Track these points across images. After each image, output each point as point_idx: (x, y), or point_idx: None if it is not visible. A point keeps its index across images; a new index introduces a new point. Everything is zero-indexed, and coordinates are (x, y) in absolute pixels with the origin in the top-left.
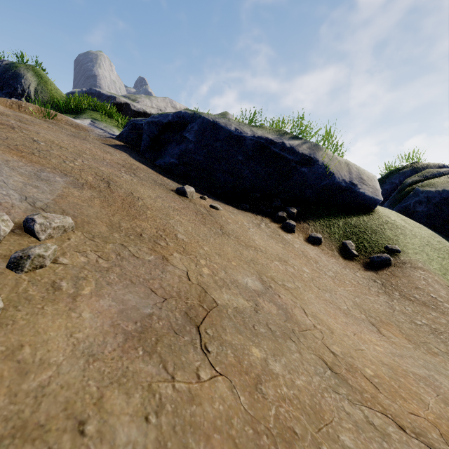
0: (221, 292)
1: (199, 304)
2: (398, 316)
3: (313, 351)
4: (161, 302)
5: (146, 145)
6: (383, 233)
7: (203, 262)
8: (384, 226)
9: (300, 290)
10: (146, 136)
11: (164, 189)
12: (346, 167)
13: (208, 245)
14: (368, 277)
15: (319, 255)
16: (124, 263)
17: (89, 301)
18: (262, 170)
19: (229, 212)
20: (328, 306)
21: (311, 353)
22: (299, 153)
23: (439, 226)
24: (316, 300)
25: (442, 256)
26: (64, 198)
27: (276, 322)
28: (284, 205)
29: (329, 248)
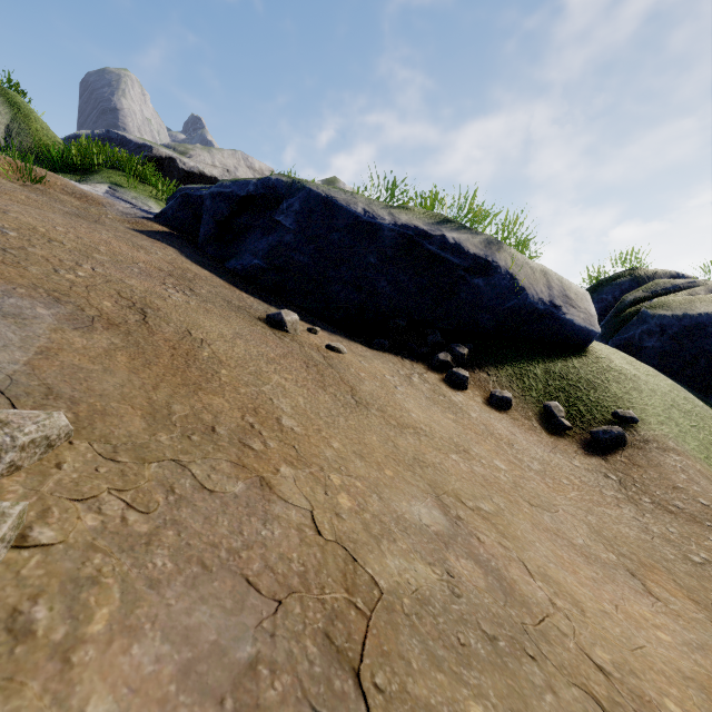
0: (382, 554)
1: (348, 600)
2: (663, 549)
3: (571, 677)
4: (271, 615)
5: (208, 233)
6: (607, 389)
7: (336, 480)
8: (607, 376)
9: (505, 514)
10: (208, 218)
11: (246, 318)
12: (543, 277)
13: (339, 437)
14: (594, 468)
15: (511, 430)
16: (184, 513)
17: (105, 656)
18: (410, 281)
19: (358, 355)
20: (556, 543)
21: (569, 683)
22: (469, 255)
23: (678, 370)
24: (534, 534)
25: (696, 424)
26: (51, 357)
27: (490, 611)
28: (446, 340)
29: (524, 416)
